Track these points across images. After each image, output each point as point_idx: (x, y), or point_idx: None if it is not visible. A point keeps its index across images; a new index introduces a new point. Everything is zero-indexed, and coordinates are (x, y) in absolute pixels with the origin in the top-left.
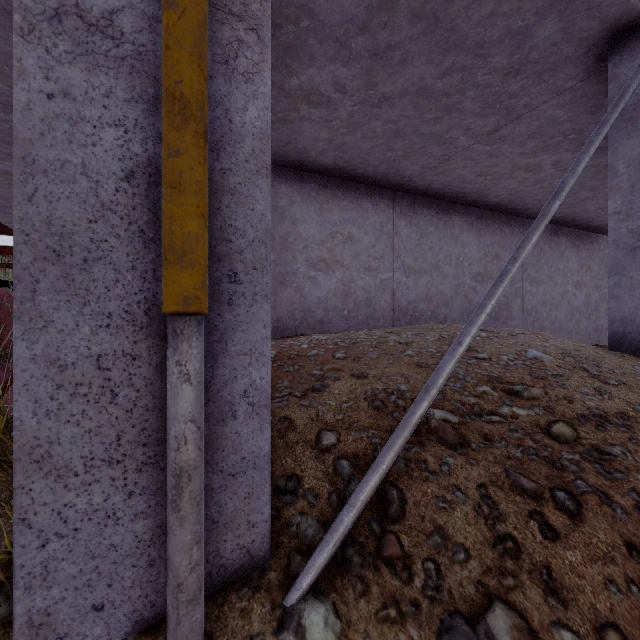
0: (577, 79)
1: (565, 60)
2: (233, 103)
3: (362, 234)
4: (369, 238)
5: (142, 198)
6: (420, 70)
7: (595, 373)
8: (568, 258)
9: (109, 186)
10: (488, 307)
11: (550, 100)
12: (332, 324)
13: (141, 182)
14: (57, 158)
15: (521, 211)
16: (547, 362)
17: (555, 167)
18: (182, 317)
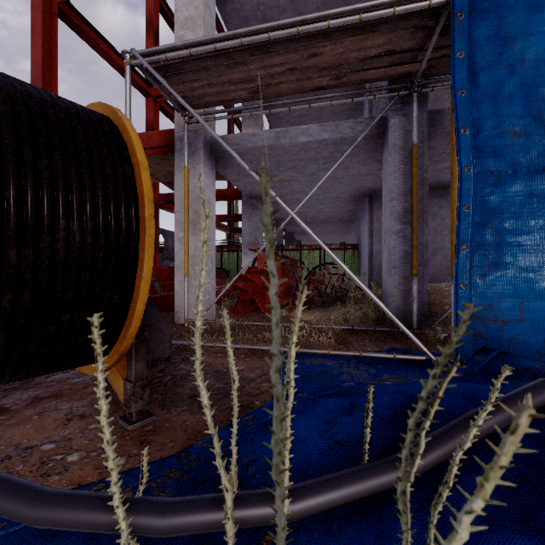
0: None
1: None
2: (421, 237)
3: None
4: None
5: (405, 257)
6: None
7: None
8: None
9: (400, 256)
10: None
11: None
12: None
13: (405, 254)
14: (394, 253)
15: None
16: None
17: None
18: (414, 276)
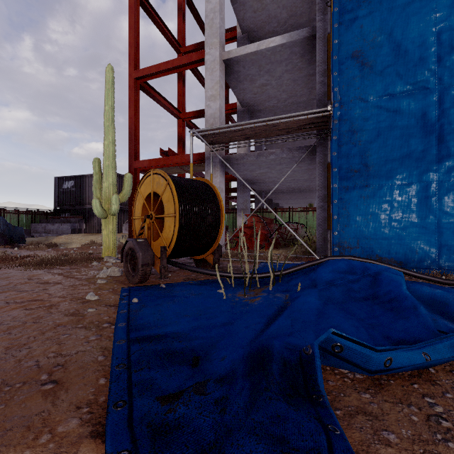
0: None
1: None
2: None
3: None
4: None
5: (325, 219)
6: None
7: None
8: None
9: (322, 219)
10: None
11: None
12: None
13: (325, 218)
14: (319, 217)
15: None
16: None
17: None
18: (328, 229)
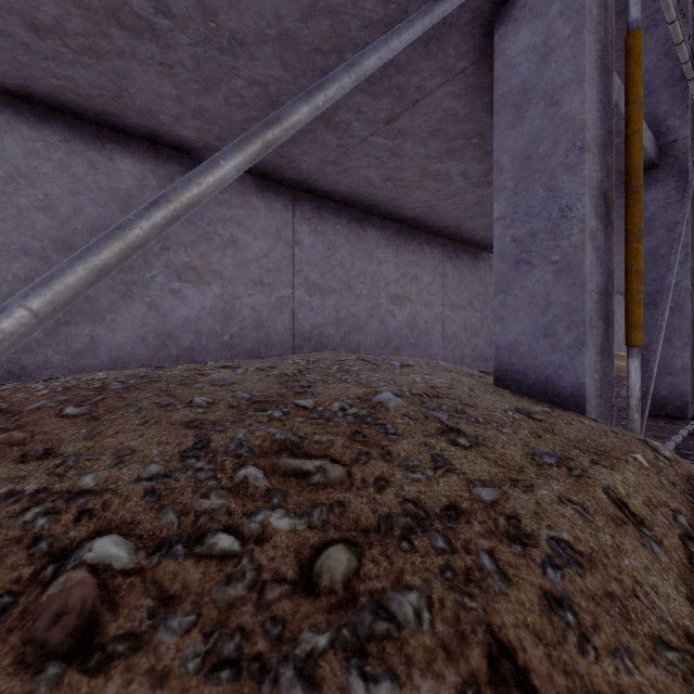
0: (468, 59)
1: (451, 26)
2: None
3: (251, 239)
4: (261, 245)
5: None
6: (272, 0)
7: (449, 425)
8: (487, 284)
9: None
10: (11, 314)
11: (444, 85)
12: (207, 353)
13: None
14: None
15: (440, 230)
16: (393, 410)
17: (464, 179)
18: None
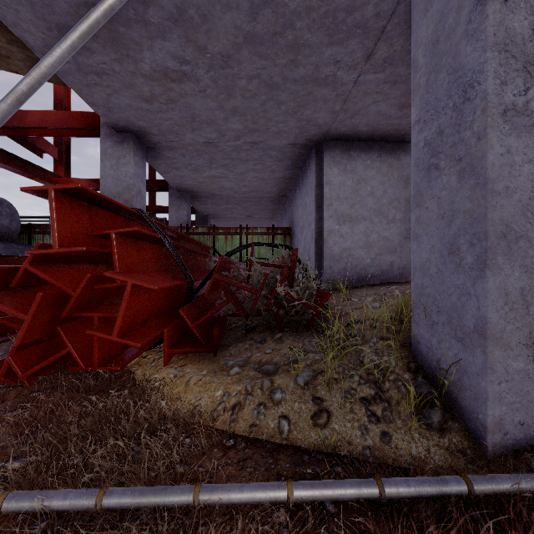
0: None
1: None
2: None
3: None
4: None
5: None
6: None
7: None
8: None
9: (526, 196)
10: None
11: None
12: None
13: None
14: (504, 186)
15: None
16: None
17: None
18: None
